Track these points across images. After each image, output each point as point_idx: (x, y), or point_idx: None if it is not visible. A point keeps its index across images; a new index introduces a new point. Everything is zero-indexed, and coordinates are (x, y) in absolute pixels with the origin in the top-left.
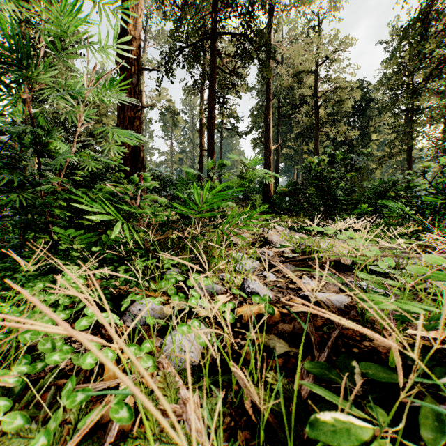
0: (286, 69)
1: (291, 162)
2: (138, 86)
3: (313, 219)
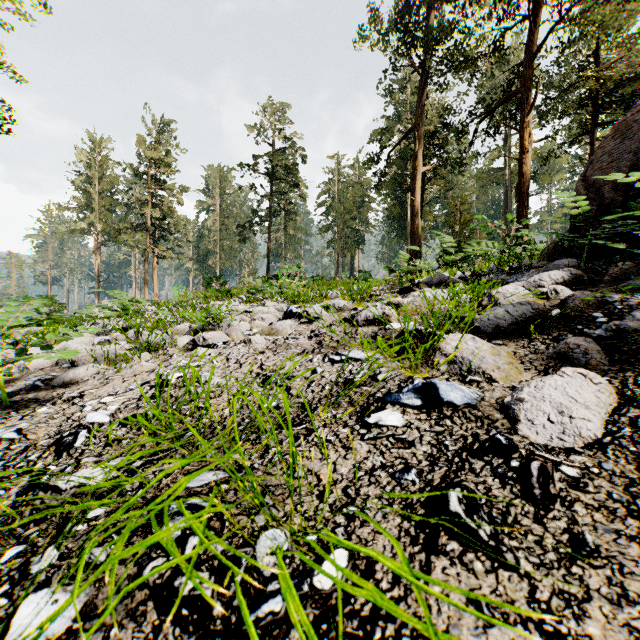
0: None
1: None
2: (526, 207)
3: None
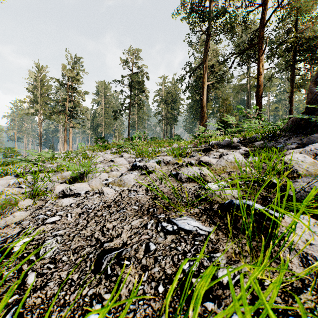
0: None
1: None
2: (261, 102)
3: None
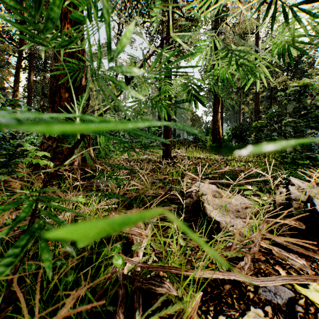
0: (231, 29)
1: (231, 111)
2: None
3: (277, 159)
